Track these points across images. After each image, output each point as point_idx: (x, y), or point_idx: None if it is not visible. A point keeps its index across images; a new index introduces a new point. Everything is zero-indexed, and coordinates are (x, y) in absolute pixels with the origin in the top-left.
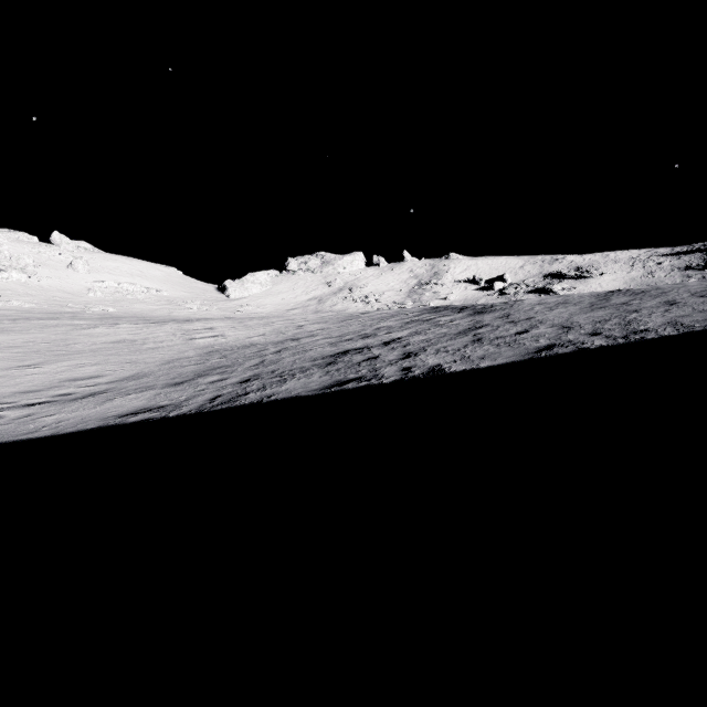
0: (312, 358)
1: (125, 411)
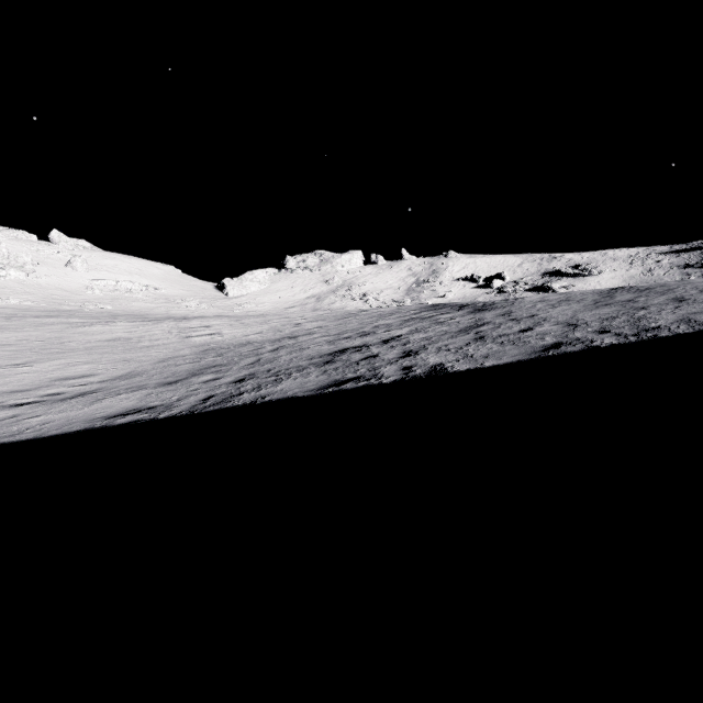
0: (309, 356)
1: (113, 412)
